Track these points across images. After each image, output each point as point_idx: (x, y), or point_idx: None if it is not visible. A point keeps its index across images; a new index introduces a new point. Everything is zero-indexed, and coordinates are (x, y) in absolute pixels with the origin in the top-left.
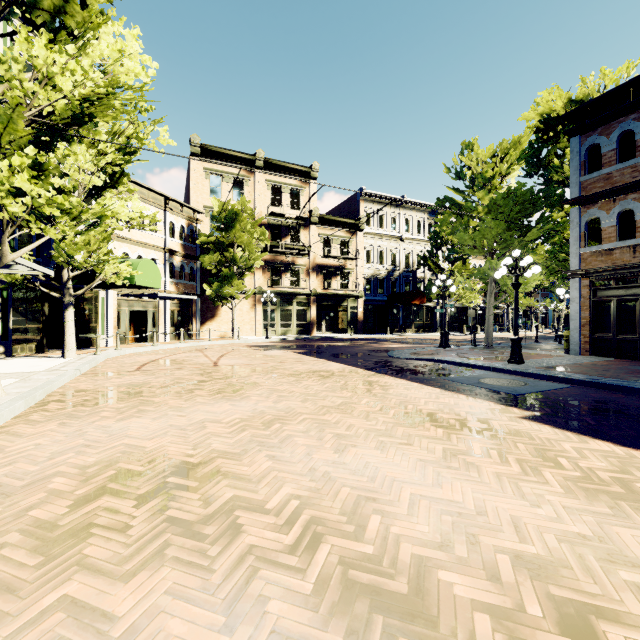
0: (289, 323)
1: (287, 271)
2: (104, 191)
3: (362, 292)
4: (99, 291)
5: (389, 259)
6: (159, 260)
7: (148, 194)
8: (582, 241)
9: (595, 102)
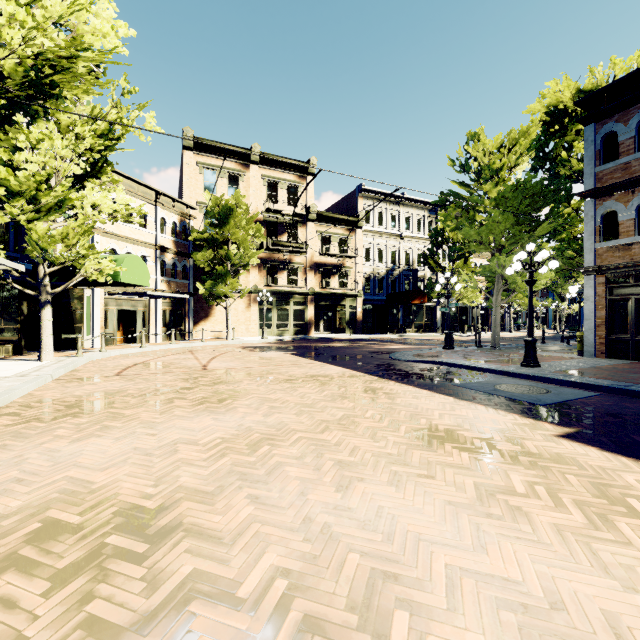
0: (286, 323)
1: (284, 269)
2: (85, 181)
3: (361, 291)
4: (84, 289)
5: (389, 257)
6: (149, 257)
7: (138, 188)
8: (597, 236)
9: (612, 87)
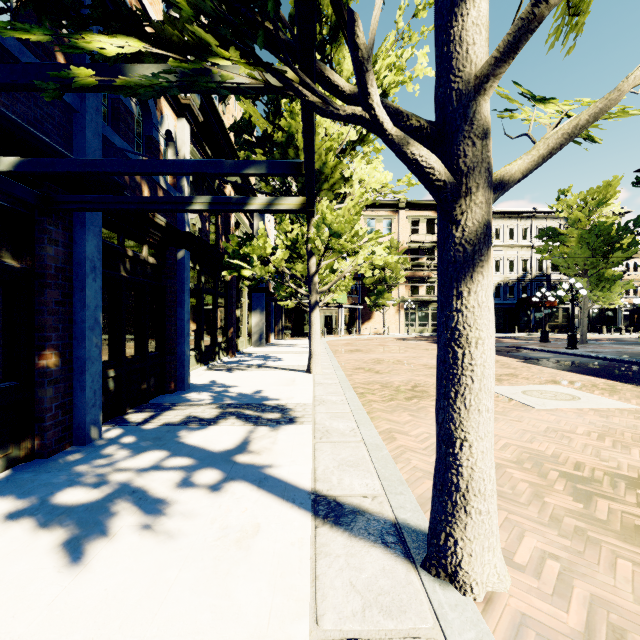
0: (425, 323)
1: (423, 283)
2: None
3: None
4: None
5: (519, 266)
6: None
7: None
8: None
9: None
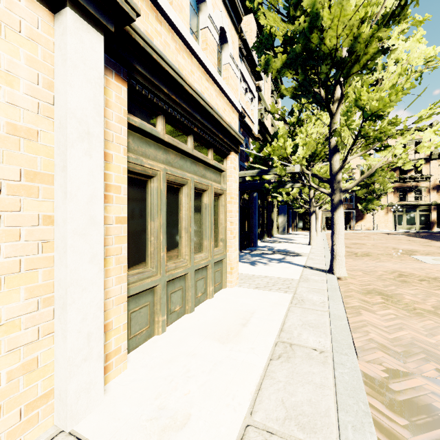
0: (413, 222)
1: (411, 191)
2: None
3: None
4: None
5: None
6: None
7: None
8: None
9: None
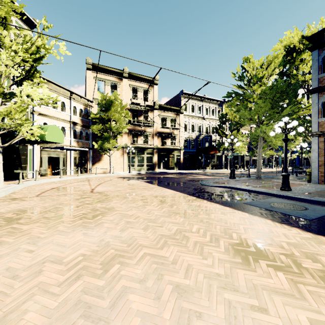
0: (142, 164)
1: (141, 135)
2: (24, 81)
3: (182, 147)
4: (28, 145)
5: (197, 129)
6: (67, 128)
7: (60, 89)
8: (319, 114)
9: None
